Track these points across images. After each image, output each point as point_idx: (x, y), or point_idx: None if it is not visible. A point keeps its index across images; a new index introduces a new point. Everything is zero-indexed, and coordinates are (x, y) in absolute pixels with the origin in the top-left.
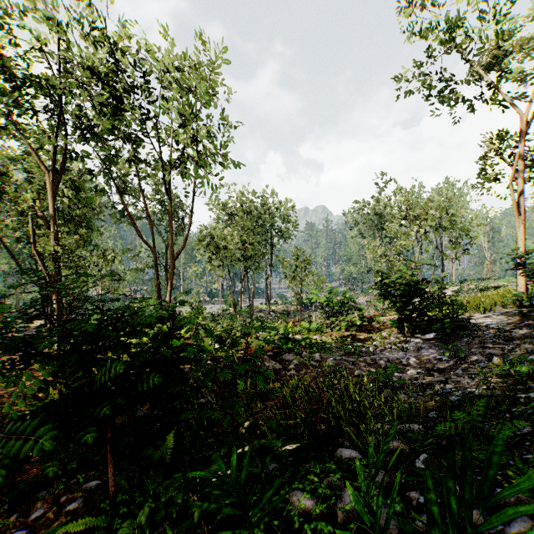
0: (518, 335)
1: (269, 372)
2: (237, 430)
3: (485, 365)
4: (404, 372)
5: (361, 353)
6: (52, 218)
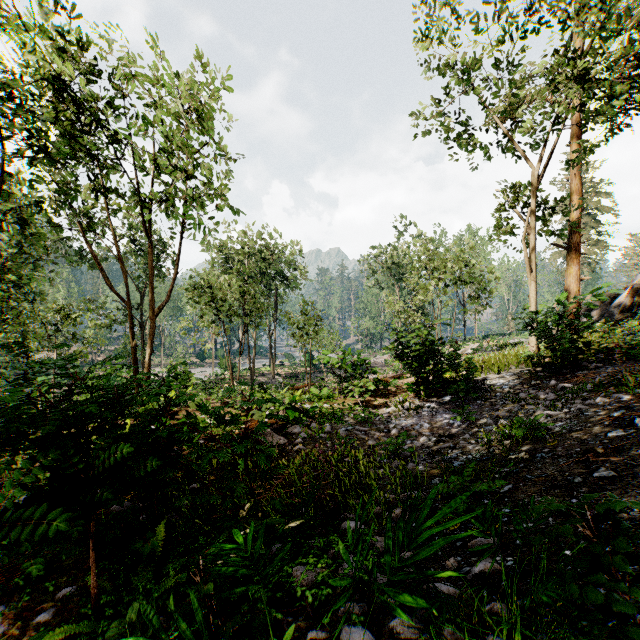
0: (525, 396)
1: (272, 449)
2: (238, 512)
3: (492, 428)
4: (417, 440)
5: (375, 421)
6: None
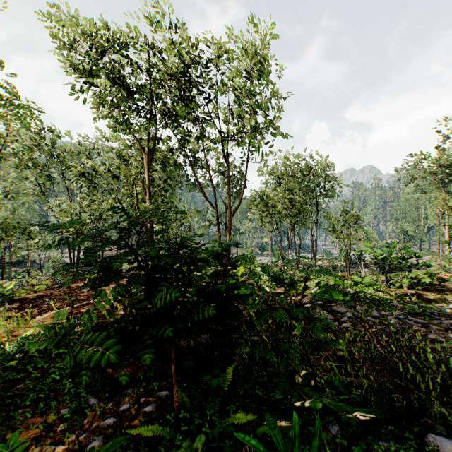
0: None
1: (327, 320)
2: (291, 377)
3: None
4: None
5: (432, 315)
6: (148, 186)
